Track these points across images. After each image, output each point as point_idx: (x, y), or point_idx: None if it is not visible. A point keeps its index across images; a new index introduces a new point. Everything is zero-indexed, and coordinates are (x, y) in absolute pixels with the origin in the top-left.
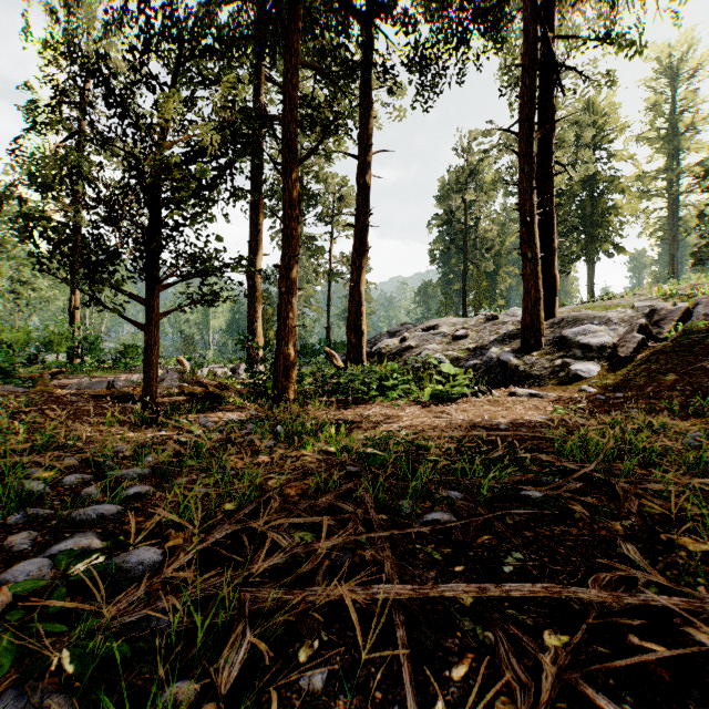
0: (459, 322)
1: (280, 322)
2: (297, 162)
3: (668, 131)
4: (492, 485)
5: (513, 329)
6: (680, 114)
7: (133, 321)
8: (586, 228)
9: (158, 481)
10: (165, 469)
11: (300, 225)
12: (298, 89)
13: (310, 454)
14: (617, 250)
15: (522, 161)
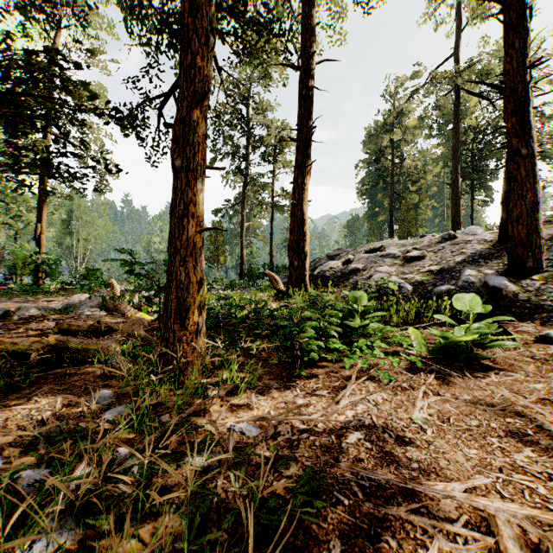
0: (408, 243)
1: (173, 222)
2: None
3: None
4: None
5: (482, 248)
6: None
7: None
8: None
9: None
10: None
11: (247, 165)
12: None
13: None
14: None
15: (510, 34)
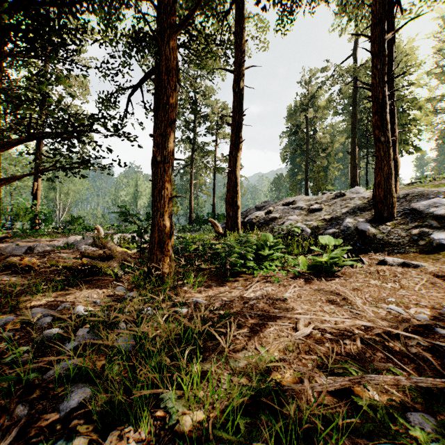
0: (312, 199)
1: (155, 193)
2: (173, 26)
3: None
4: None
5: (361, 203)
6: None
7: None
8: None
9: None
10: None
11: (195, 135)
12: None
13: None
14: (415, 150)
15: (375, 59)
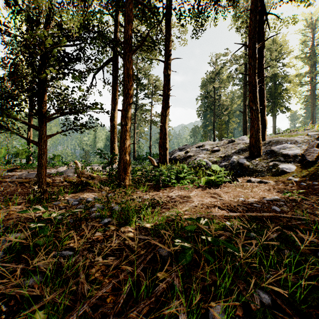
0: (214, 143)
1: (121, 141)
2: (131, 51)
3: (310, 54)
4: (293, 281)
5: (243, 146)
6: (316, 46)
7: (30, 140)
8: (272, 100)
9: (2, 265)
10: (16, 250)
11: (137, 99)
12: (131, 11)
13: (133, 231)
14: (287, 110)
15: (250, 59)
